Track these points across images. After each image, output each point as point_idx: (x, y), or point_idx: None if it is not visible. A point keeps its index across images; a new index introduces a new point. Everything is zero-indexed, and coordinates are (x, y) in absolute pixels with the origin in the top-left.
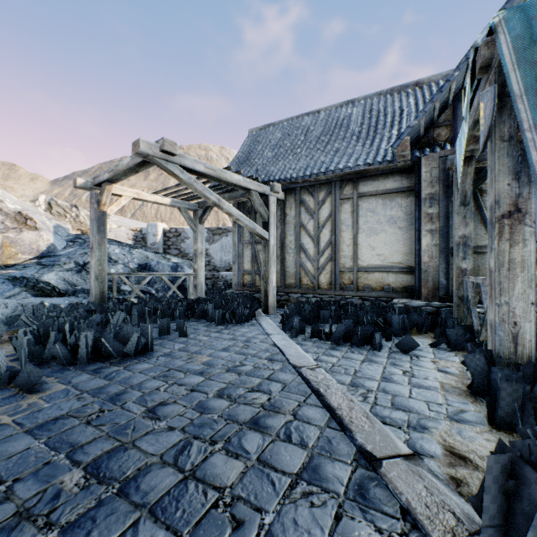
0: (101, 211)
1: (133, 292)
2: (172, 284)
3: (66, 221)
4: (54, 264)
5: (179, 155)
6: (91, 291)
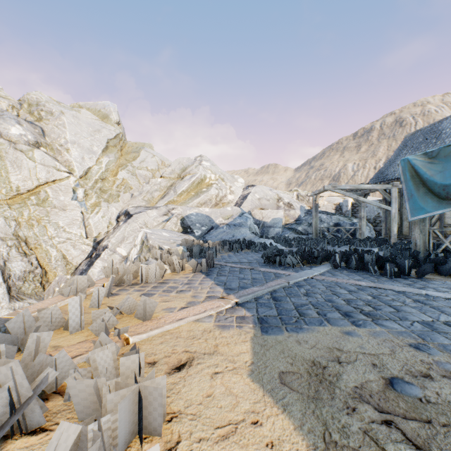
0: (316, 203)
1: (328, 234)
2: (346, 232)
3: (304, 203)
4: (300, 223)
5: (338, 186)
6: (313, 233)
